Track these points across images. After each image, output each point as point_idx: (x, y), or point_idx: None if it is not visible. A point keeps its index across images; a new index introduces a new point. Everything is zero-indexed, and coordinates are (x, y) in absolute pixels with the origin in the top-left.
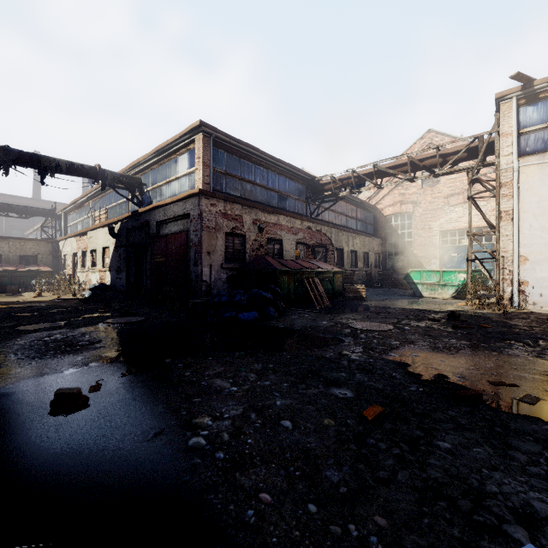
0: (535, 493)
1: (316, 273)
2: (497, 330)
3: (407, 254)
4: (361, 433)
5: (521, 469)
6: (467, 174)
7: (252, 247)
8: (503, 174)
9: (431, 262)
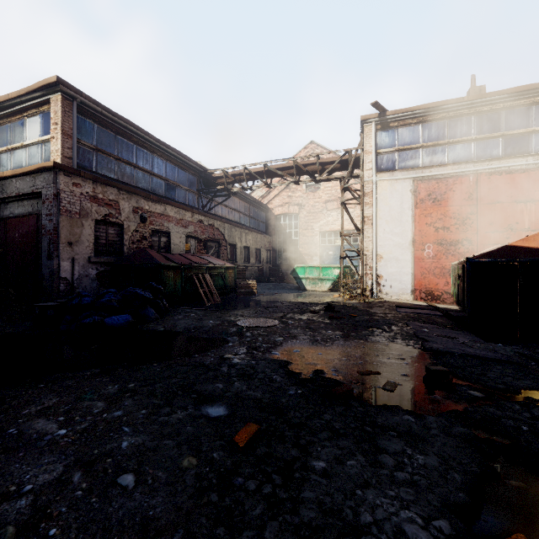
0: (405, 511)
1: (206, 269)
2: (362, 318)
3: (294, 251)
4: (229, 470)
5: (391, 478)
6: (340, 182)
7: (132, 238)
8: (366, 185)
9: (313, 259)
